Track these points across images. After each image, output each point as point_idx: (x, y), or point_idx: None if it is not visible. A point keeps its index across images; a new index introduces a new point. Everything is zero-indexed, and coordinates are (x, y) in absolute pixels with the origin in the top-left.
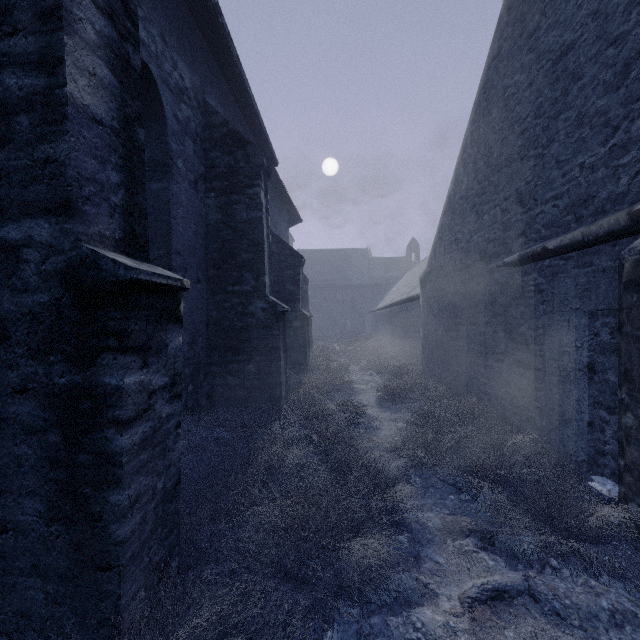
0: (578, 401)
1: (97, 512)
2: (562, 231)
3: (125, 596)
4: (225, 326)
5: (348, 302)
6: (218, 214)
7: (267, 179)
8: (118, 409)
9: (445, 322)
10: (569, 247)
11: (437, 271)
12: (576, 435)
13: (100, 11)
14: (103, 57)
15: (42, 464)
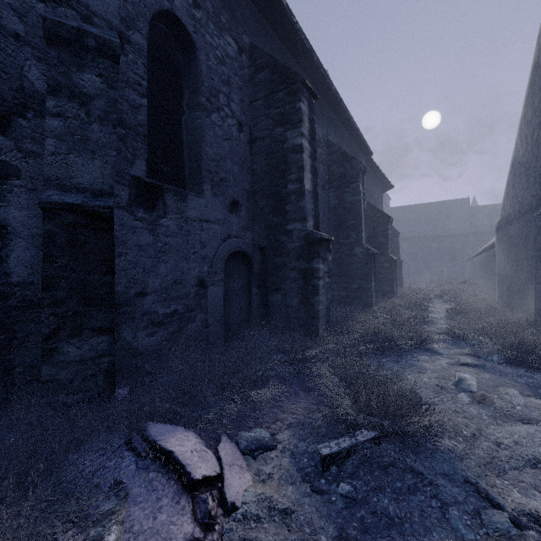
0: None
1: (312, 302)
2: None
3: (319, 327)
4: (339, 262)
5: (445, 251)
6: (335, 200)
7: (363, 175)
8: (318, 274)
9: (510, 259)
10: None
11: (505, 220)
12: None
13: (309, 158)
14: (310, 171)
15: (298, 289)
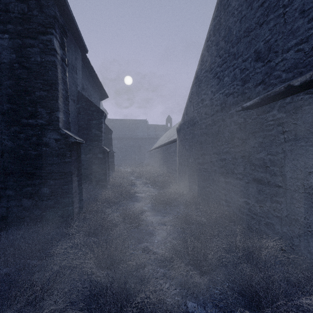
0: None
1: None
2: (307, 69)
3: None
4: (20, 154)
5: (136, 146)
6: (12, 54)
7: (64, 36)
8: None
9: (194, 153)
10: None
11: (188, 122)
12: None
13: None
14: None
15: None
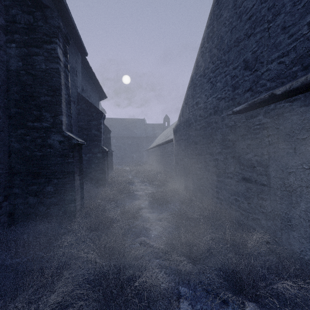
0: (305, 211)
1: None
2: (288, 80)
3: None
4: (26, 155)
5: (134, 145)
6: (19, 62)
7: (67, 44)
8: None
9: (189, 153)
10: (299, 89)
11: (184, 123)
12: (303, 238)
13: None
14: None
15: None
